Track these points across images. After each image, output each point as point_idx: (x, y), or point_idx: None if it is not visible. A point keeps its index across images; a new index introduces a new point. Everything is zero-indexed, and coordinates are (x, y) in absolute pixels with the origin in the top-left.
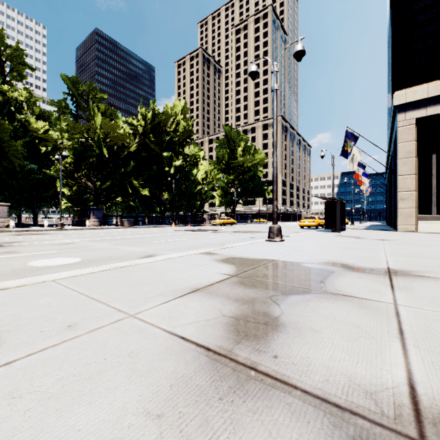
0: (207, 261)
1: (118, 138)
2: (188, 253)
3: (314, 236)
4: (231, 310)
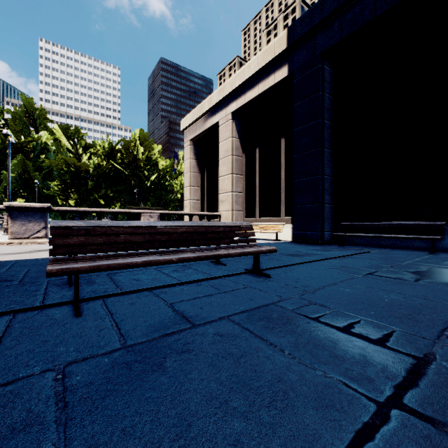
0: None
1: (84, 165)
2: None
3: None
4: None
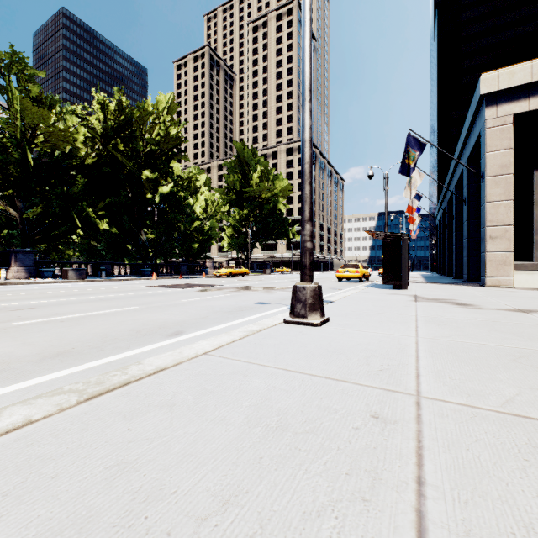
0: None
1: (57, 138)
2: None
3: (377, 299)
4: None
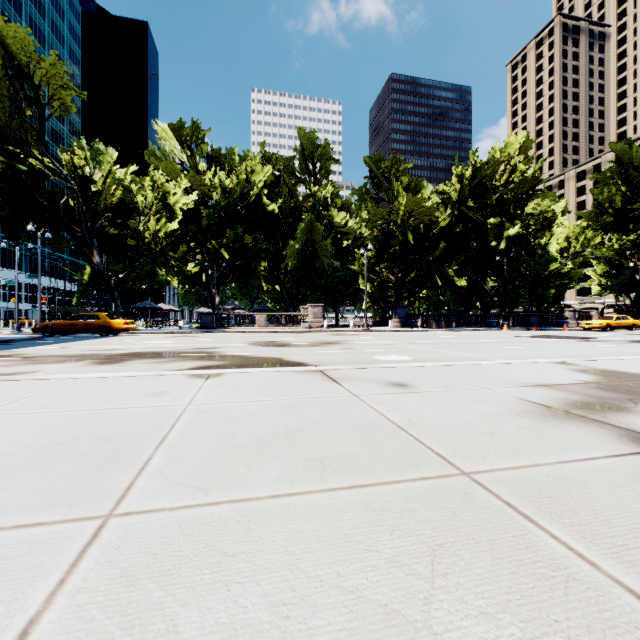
0: (558, 369)
1: (425, 215)
2: (531, 360)
3: None
4: (576, 398)
